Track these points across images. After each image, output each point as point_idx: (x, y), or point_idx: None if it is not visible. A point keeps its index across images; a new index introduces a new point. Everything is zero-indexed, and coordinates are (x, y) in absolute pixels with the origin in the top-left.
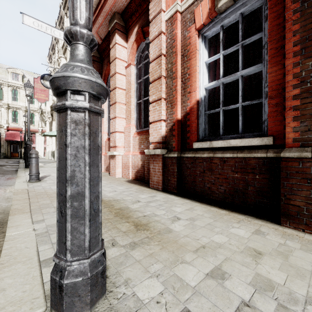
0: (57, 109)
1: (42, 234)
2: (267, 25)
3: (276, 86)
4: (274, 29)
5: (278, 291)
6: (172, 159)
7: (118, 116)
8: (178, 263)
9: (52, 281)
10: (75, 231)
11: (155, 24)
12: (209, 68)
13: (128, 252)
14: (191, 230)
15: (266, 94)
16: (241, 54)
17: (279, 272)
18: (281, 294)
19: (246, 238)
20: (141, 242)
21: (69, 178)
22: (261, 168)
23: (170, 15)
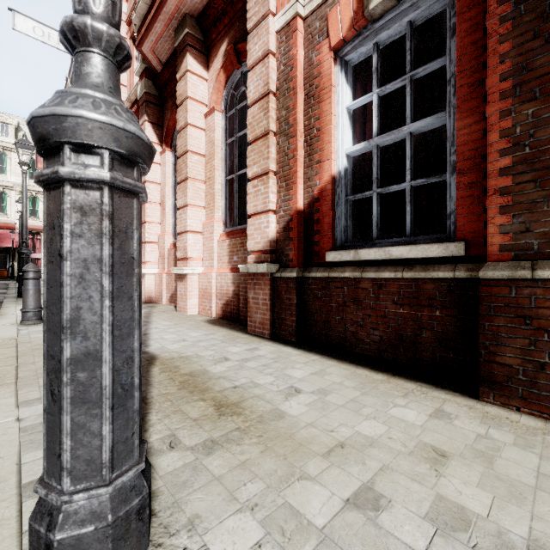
0: (45, 184)
1: (34, 428)
2: (455, 43)
3: (471, 151)
4: (467, 50)
5: (478, 531)
6: (289, 281)
7: (192, 203)
8: (293, 479)
9: (33, 534)
10: (81, 430)
11: (258, 37)
12: (354, 118)
13: (199, 460)
14: (320, 413)
15: (453, 166)
16: (409, 94)
17: (479, 492)
18: (482, 537)
19: (419, 426)
20: (225, 438)
21: (69, 324)
22: (444, 299)
23: (285, 21)
